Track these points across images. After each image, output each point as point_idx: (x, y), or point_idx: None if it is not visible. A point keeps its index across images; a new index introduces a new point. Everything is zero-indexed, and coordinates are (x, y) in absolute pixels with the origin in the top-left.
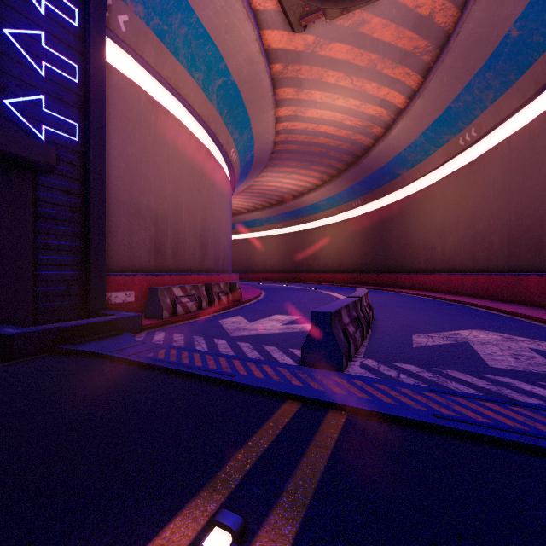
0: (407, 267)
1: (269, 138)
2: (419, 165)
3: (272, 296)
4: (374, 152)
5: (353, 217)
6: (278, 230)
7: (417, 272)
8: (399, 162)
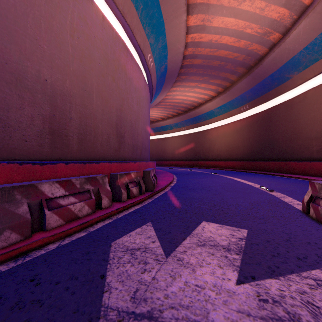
0: (296, 156)
1: (179, 49)
2: (314, 65)
3: (184, 181)
4: (267, 59)
5: (241, 118)
6: (183, 132)
7: (308, 160)
8: (291, 66)
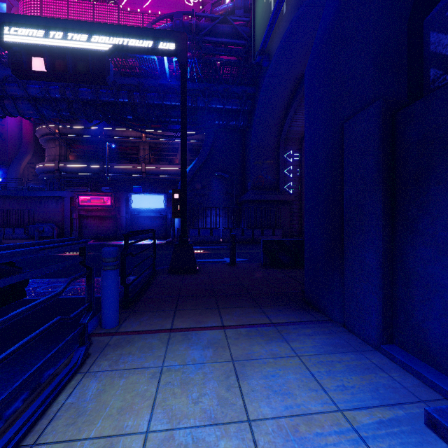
0: None
1: None
2: None
3: None
4: None
5: None
6: None
7: None
8: None
